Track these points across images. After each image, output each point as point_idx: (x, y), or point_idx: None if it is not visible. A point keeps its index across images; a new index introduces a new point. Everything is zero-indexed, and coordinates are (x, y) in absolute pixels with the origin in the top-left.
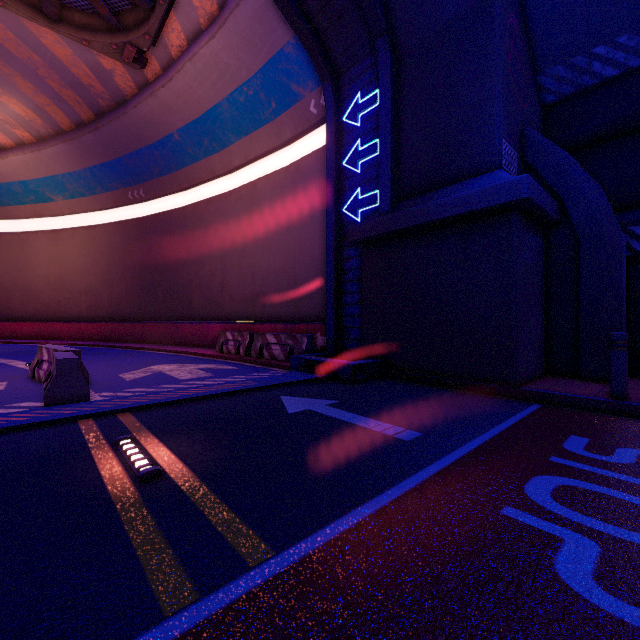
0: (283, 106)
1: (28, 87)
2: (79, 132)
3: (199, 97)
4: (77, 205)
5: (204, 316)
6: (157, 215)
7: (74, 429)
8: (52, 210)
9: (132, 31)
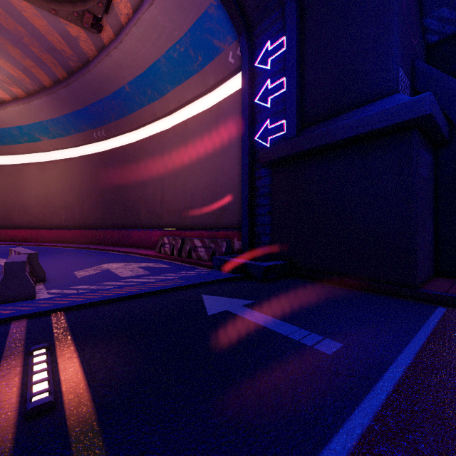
0: (207, 59)
1: (17, 53)
2: (56, 87)
3: (143, 55)
4: (57, 143)
5: (148, 225)
6: (114, 149)
7: (2, 332)
8: (40, 147)
9: (89, 1)
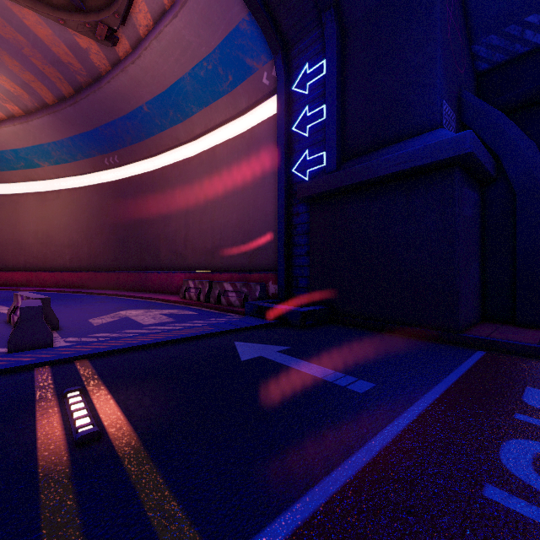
0: (239, 79)
1: (15, 65)
2: (61, 105)
3: (164, 72)
4: (61, 170)
5: (170, 266)
6: (130, 178)
7: (28, 378)
8: (40, 175)
9: (103, 11)
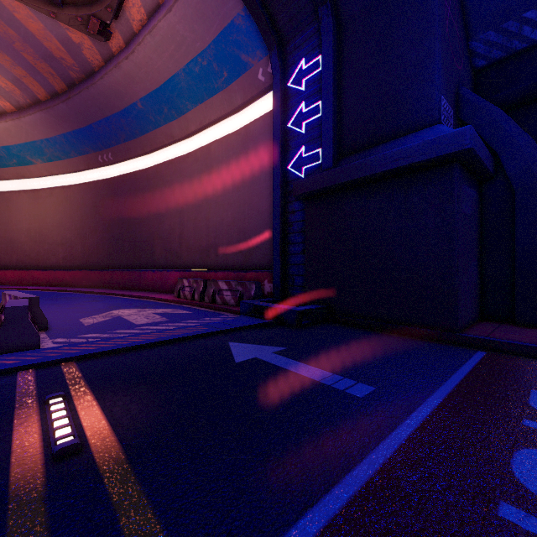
0: (234, 75)
1: (6, 60)
2: (53, 102)
3: (159, 68)
4: (54, 167)
5: (165, 265)
6: (124, 176)
7: (9, 382)
8: (32, 172)
9: (96, 4)
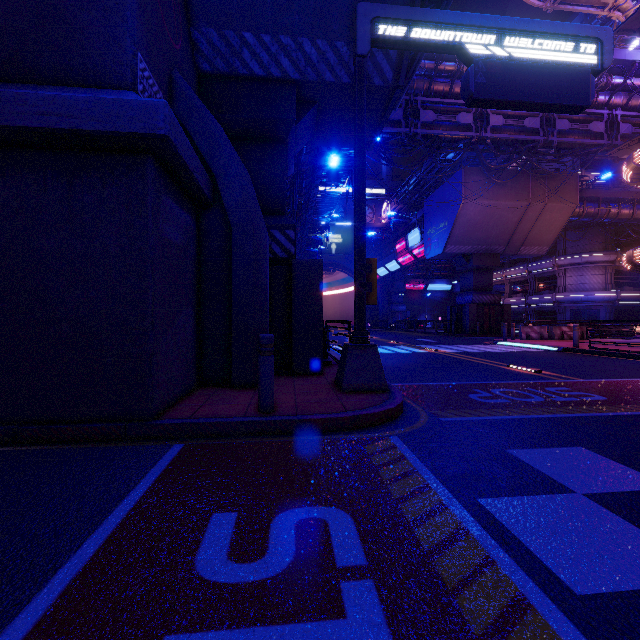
0: None
1: None
2: None
3: None
4: None
5: None
6: None
7: None
8: None
9: None
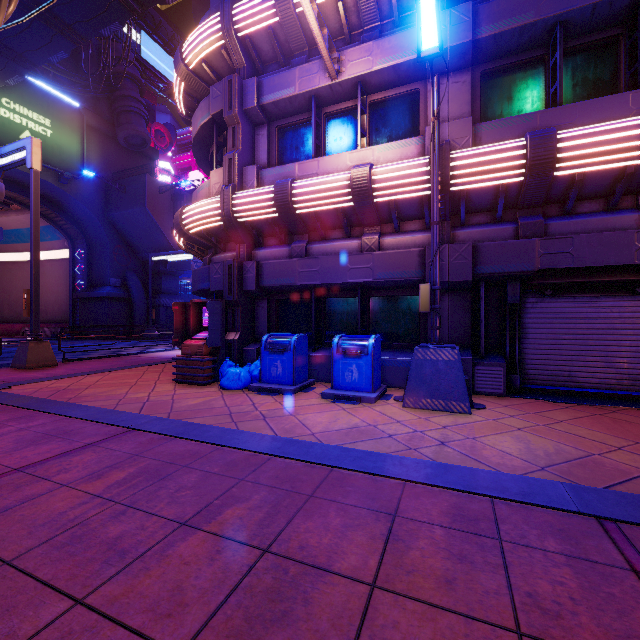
0: (54, 239)
1: None
2: None
3: (10, 225)
4: None
5: (12, 320)
6: None
7: None
8: None
9: None
